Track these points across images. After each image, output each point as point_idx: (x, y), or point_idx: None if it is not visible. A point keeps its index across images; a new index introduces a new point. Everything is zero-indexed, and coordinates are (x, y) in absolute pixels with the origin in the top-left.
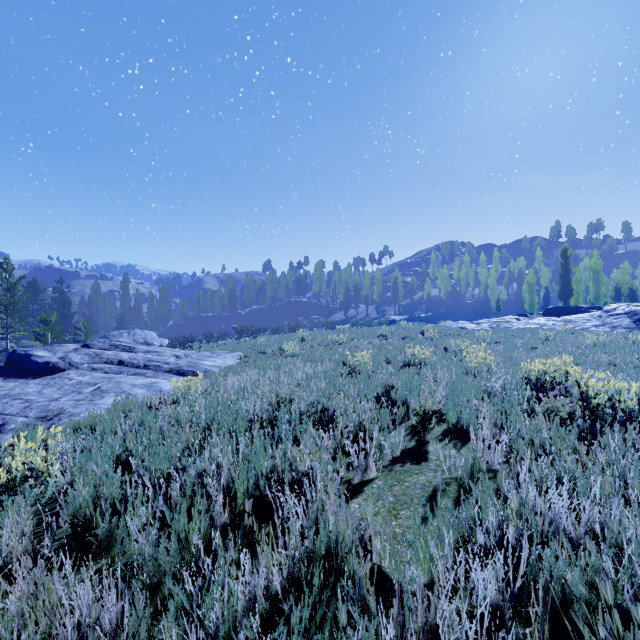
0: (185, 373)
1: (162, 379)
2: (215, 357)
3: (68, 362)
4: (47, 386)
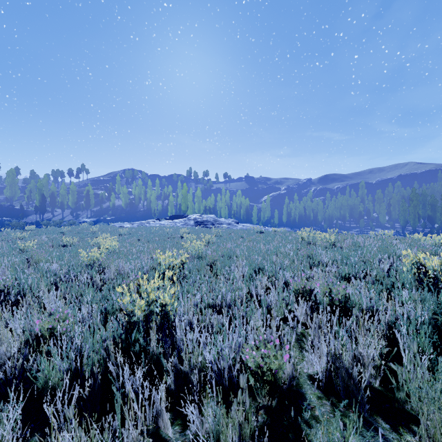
0: None
1: None
2: None
3: None
4: None
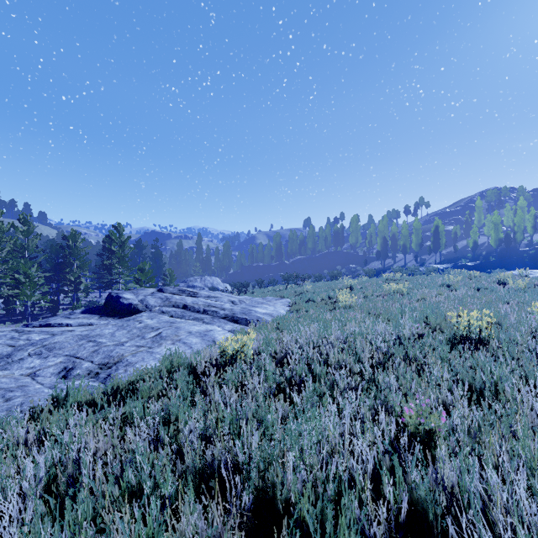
0: (238, 320)
1: (217, 326)
2: (266, 304)
3: (145, 304)
4: (120, 328)
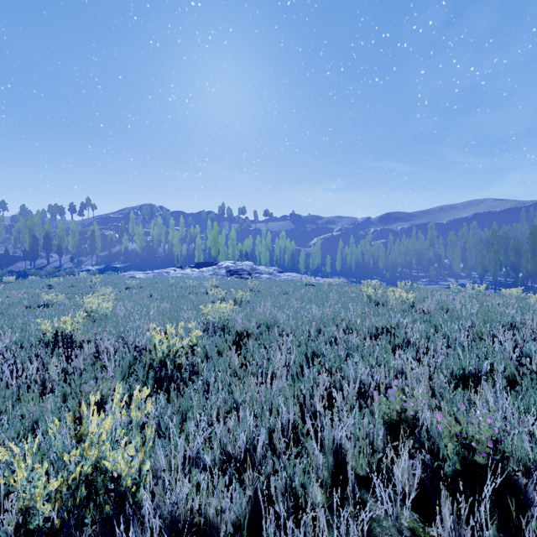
0: None
1: None
2: None
3: None
4: None
